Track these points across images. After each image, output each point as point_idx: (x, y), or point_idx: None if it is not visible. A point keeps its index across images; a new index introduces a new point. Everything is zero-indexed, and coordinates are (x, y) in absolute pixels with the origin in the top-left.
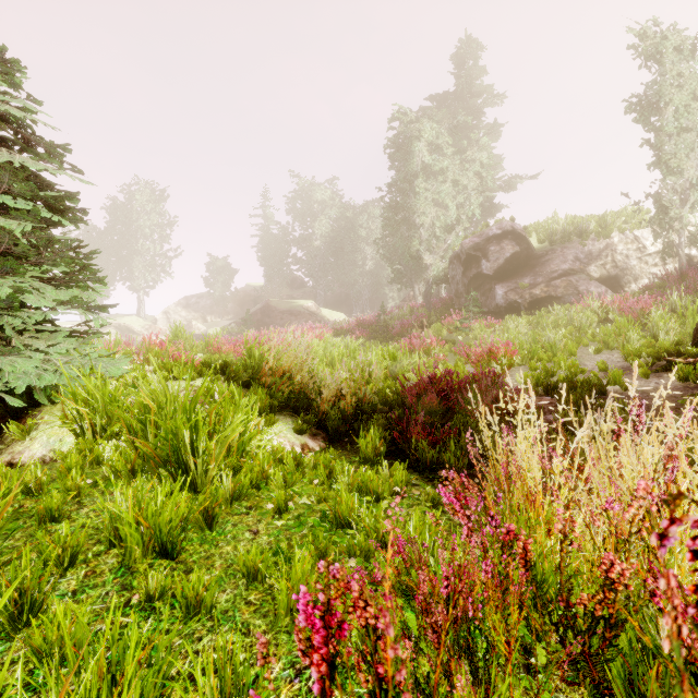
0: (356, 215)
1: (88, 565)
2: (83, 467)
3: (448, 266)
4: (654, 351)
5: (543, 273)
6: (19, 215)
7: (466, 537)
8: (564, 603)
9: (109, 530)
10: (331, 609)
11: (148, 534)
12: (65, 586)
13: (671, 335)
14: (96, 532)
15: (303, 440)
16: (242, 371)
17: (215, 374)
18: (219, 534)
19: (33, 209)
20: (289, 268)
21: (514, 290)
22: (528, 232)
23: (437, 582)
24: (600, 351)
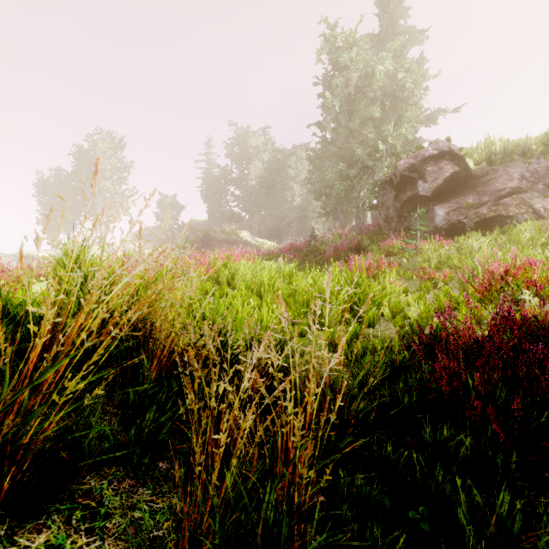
0: (285, 157)
1: None
2: None
3: (378, 192)
4: None
5: (488, 192)
6: None
7: None
8: None
9: None
10: None
11: None
12: None
13: None
14: None
15: None
16: None
17: None
18: None
19: None
20: (228, 205)
21: (457, 210)
22: (463, 154)
23: None
24: None
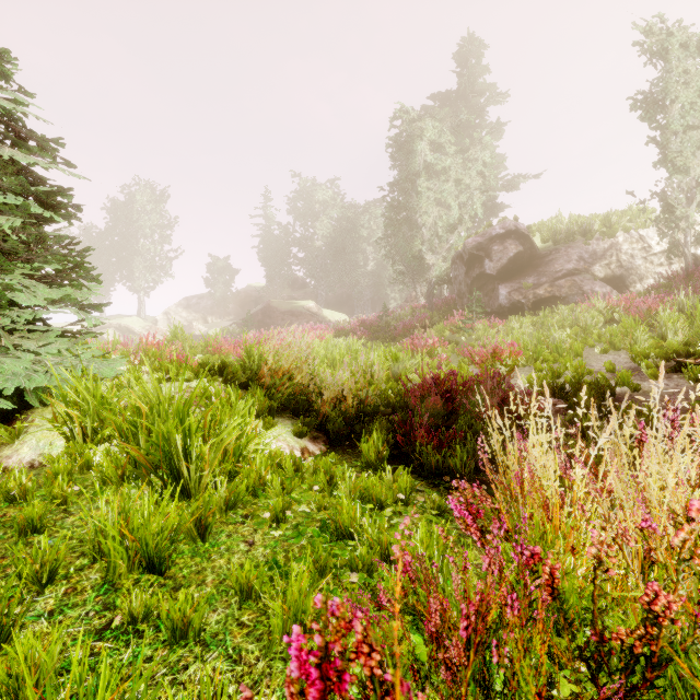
0: (357, 215)
1: (69, 581)
2: (71, 472)
3: (451, 266)
4: (663, 352)
5: (547, 273)
6: (7, 210)
7: (488, 566)
8: (597, 638)
9: (93, 542)
10: (329, 654)
11: (134, 548)
12: (42, 605)
13: (679, 335)
14: (81, 544)
15: (303, 443)
16: (240, 372)
17: (213, 375)
18: (212, 546)
19: (22, 204)
20: (290, 269)
21: (517, 290)
22: (531, 232)
23: (449, 606)
24: (606, 352)
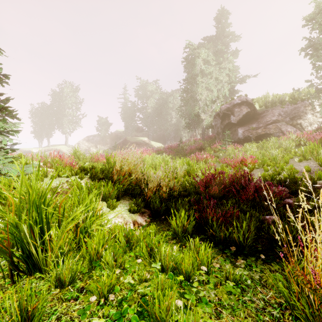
0: (167, 97)
1: None
2: None
3: (213, 119)
4: None
5: (262, 121)
6: None
7: None
8: None
9: None
10: None
11: None
12: None
13: None
14: None
15: (135, 217)
16: (99, 172)
17: (86, 173)
18: None
19: None
20: (136, 122)
21: (247, 130)
22: (254, 102)
23: None
24: (301, 161)
